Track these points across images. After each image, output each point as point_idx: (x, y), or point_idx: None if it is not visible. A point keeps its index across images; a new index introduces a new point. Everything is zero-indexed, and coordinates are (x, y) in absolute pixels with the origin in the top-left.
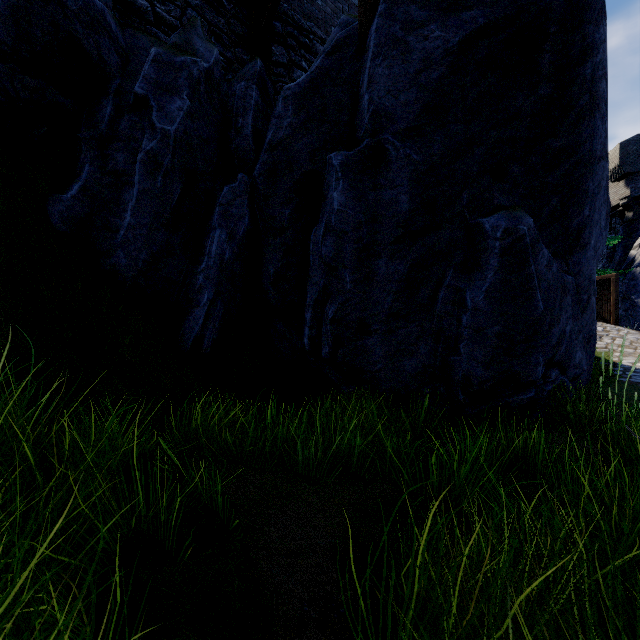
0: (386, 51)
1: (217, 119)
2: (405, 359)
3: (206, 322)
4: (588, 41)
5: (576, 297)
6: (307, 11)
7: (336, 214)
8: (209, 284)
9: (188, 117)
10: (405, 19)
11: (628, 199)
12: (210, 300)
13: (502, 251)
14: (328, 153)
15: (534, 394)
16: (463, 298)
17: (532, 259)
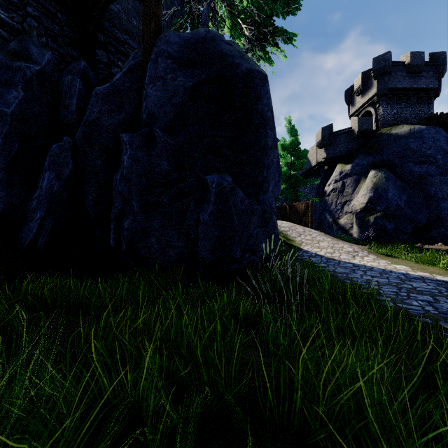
0: (155, 81)
1: (49, 99)
2: (171, 250)
3: (39, 231)
4: (258, 93)
5: (261, 216)
6: (125, 27)
7: (126, 168)
8: (41, 206)
9: (23, 102)
10: (165, 66)
11: (325, 159)
12: (42, 217)
13: (216, 194)
14: (125, 131)
15: (236, 266)
16: (199, 217)
17: (231, 198)
